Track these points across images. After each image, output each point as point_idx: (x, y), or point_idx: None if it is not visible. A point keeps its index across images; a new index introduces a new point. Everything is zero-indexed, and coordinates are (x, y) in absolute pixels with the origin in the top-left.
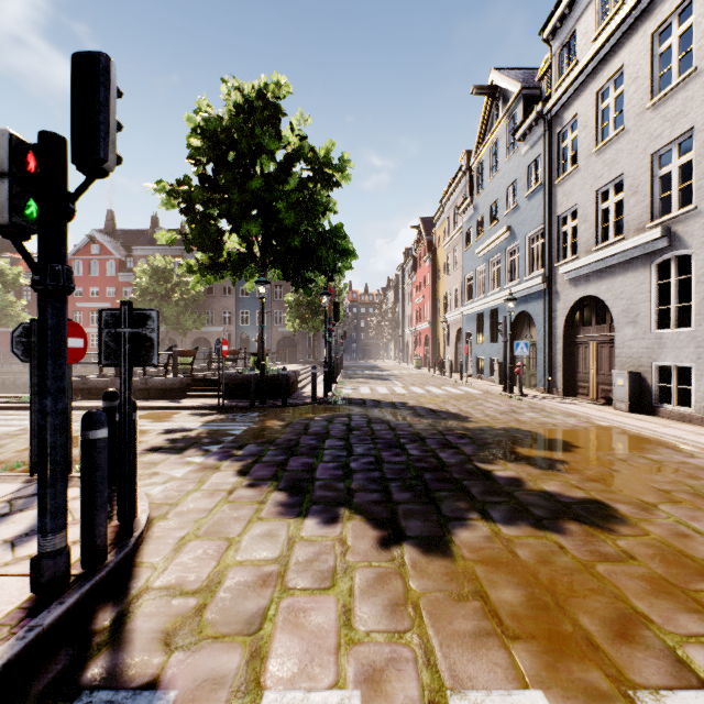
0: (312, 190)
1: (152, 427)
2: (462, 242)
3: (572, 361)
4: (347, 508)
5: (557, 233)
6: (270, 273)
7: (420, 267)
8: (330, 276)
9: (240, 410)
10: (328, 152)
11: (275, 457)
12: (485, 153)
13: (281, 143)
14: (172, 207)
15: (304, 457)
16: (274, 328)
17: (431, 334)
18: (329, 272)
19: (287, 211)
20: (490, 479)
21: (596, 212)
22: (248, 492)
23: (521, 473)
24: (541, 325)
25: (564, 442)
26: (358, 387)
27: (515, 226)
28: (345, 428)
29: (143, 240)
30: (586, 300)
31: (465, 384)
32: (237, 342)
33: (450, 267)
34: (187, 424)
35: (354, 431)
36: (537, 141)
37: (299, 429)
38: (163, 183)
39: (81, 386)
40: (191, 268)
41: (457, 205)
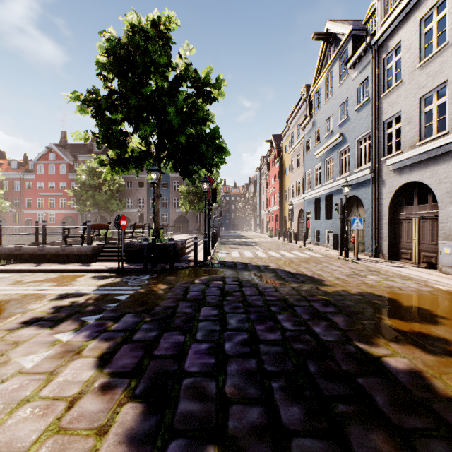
0: (195, 99)
1: (51, 291)
2: (303, 148)
3: (395, 233)
4: (218, 449)
5: (382, 135)
6: (164, 167)
7: (272, 168)
8: (209, 169)
9: (135, 273)
10: (207, 74)
11: (147, 332)
12: (321, 83)
13: (171, 66)
14: (85, 113)
15: (176, 332)
16: (173, 210)
17: (280, 214)
18: (208, 165)
19: (174, 115)
20: (385, 373)
21: (420, 115)
22: (93, 403)
23: (415, 361)
24: (369, 205)
25: (426, 311)
26: (230, 252)
27: (346, 132)
28: (220, 292)
29: (85, 150)
30: (409, 185)
31: (308, 249)
32: (148, 219)
33: (294, 167)
34: (84, 287)
35: (228, 297)
36: (365, 67)
37: (179, 294)
38: (77, 92)
39: (15, 252)
40: (103, 162)
41: (299, 123)
